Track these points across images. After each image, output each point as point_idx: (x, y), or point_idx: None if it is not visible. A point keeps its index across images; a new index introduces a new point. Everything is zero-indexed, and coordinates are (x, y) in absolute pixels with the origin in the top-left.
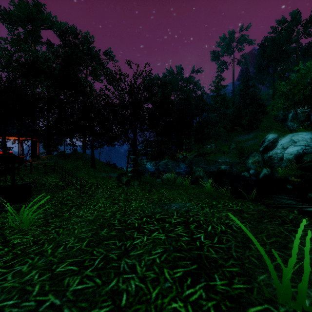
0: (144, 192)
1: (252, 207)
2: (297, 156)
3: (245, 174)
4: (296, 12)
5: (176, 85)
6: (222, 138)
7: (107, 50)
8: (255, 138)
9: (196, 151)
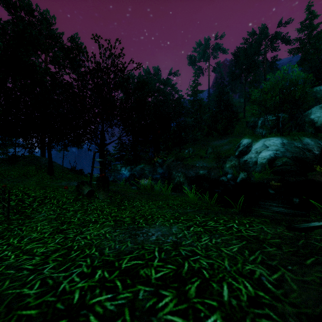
0: (111, 207)
1: (268, 231)
2: (270, 160)
3: (224, 178)
4: (264, 26)
5: (153, 85)
6: (199, 142)
7: (73, 36)
8: (230, 143)
9: (174, 155)
